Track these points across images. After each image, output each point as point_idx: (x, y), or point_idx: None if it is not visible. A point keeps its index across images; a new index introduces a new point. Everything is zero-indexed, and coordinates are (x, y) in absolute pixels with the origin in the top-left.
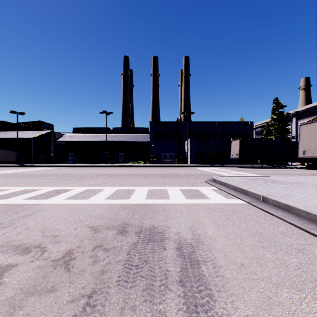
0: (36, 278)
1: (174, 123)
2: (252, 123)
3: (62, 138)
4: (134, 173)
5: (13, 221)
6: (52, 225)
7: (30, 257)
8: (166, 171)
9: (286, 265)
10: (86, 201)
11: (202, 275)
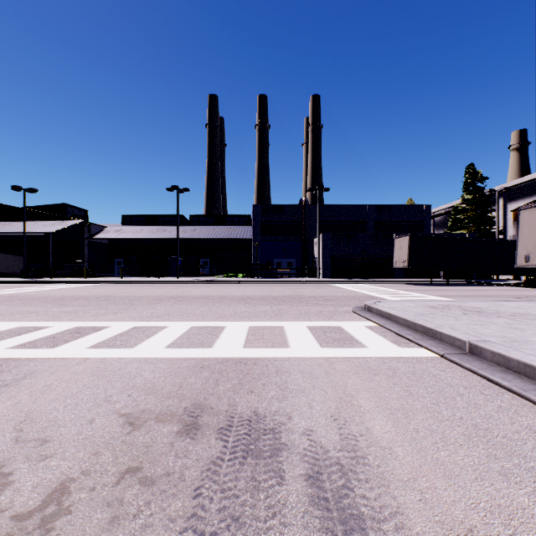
0: None
1: (295, 207)
2: (429, 208)
3: (102, 233)
4: (225, 294)
5: None
6: (45, 411)
7: None
8: (282, 291)
9: None
10: (128, 352)
11: None
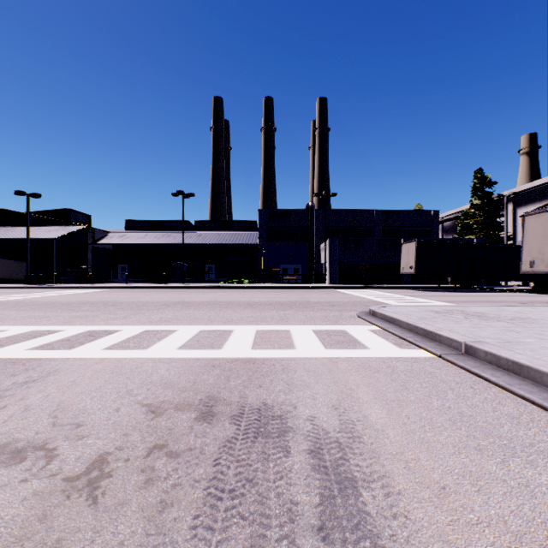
0: (28, 520)
1: (302, 212)
2: (437, 213)
3: (106, 239)
4: (231, 300)
5: (1, 393)
6: (74, 402)
7: (23, 472)
8: (288, 297)
9: (530, 490)
10: (142, 353)
11: (365, 513)
